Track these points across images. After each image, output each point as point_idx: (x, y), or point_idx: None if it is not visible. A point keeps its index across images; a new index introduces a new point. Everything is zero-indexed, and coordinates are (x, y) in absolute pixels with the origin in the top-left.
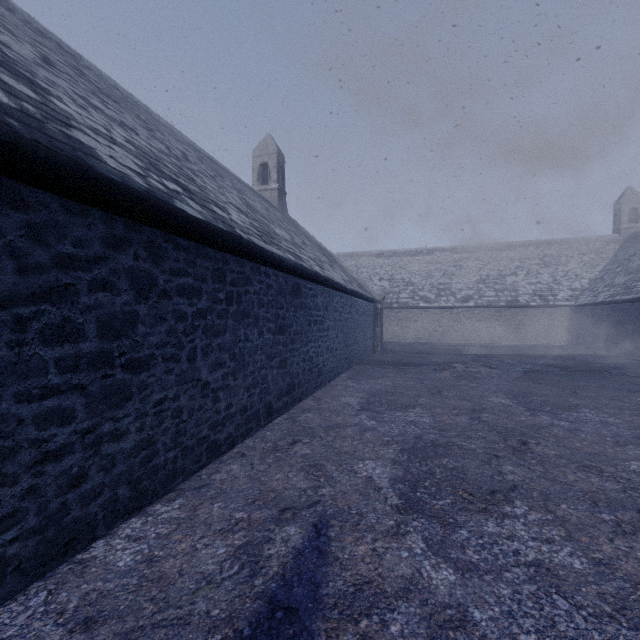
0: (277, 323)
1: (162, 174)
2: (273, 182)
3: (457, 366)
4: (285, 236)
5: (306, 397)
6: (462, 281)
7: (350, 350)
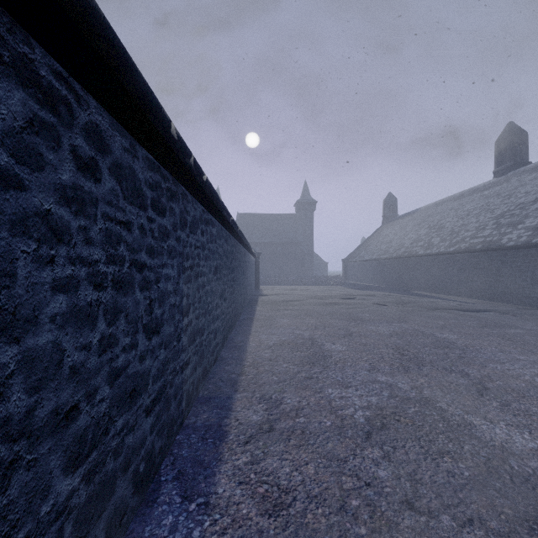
0: None
1: (532, 229)
2: None
3: None
4: None
5: None
6: None
7: None
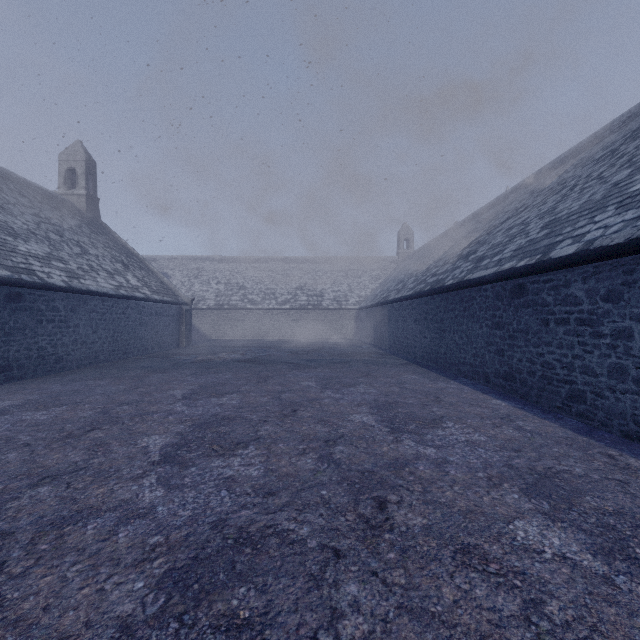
0: None
1: None
2: (81, 188)
3: (220, 354)
4: (36, 251)
5: (34, 377)
6: (285, 287)
7: (124, 344)
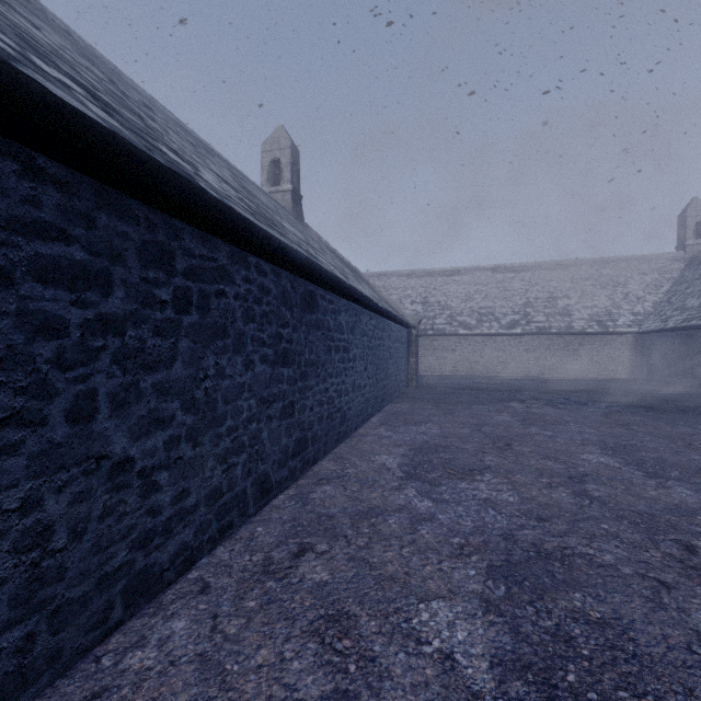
0: (278, 348)
1: (44, 58)
2: (286, 182)
3: (515, 406)
4: (296, 233)
5: (324, 455)
6: (507, 304)
7: (381, 386)
